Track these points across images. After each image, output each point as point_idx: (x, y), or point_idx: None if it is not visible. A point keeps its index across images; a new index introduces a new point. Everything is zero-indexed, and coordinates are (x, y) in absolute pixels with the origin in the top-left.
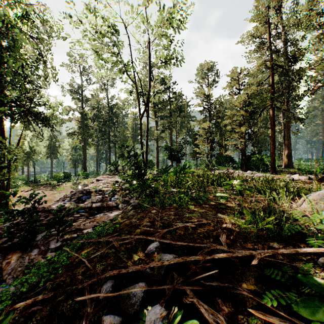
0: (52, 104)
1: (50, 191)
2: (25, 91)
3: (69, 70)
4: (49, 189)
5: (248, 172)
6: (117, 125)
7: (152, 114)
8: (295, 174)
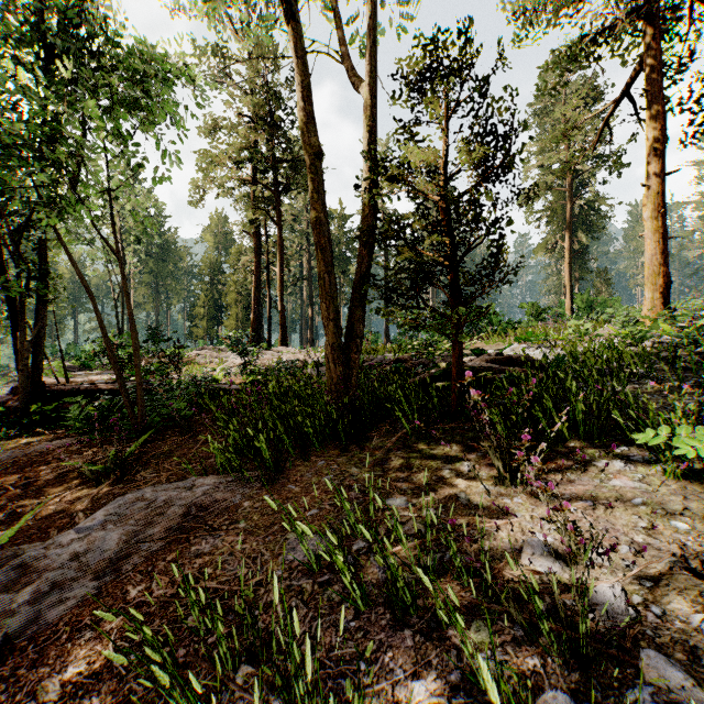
0: None
1: None
2: None
3: None
4: None
5: None
6: None
7: None
8: None
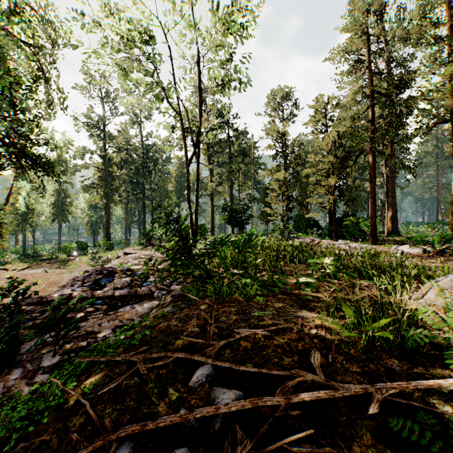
0: (59, 143)
1: (57, 269)
2: (17, 124)
3: (85, 94)
4: (55, 267)
5: (339, 242)
6: (155, 174)
7: (204, 159)
8: (404, 244)
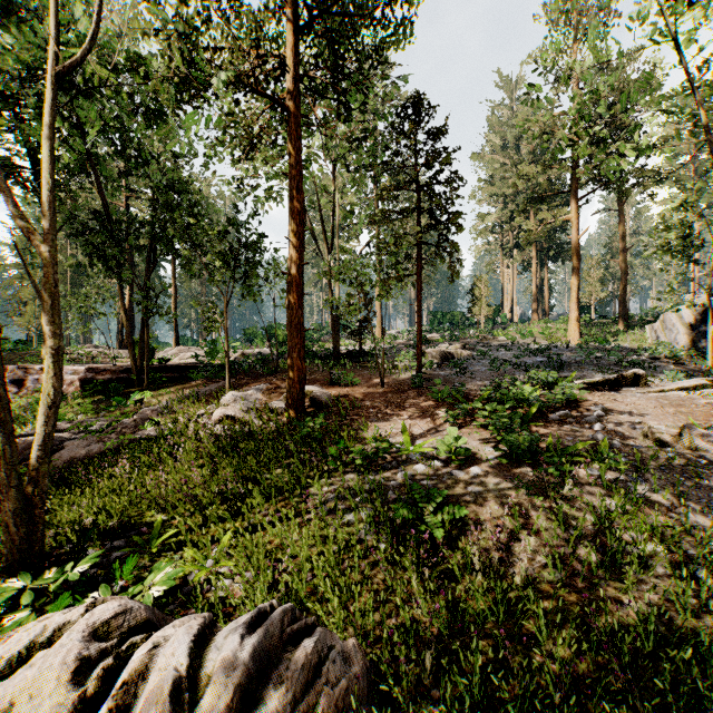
0: None
1: None
2: None
3: None
4: None
5: None
6: None
7: None
8: None
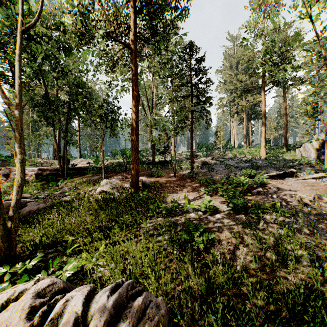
0: None
1: None
2: None
3: None
4: None
5: None
6: None
7: None
8: None
